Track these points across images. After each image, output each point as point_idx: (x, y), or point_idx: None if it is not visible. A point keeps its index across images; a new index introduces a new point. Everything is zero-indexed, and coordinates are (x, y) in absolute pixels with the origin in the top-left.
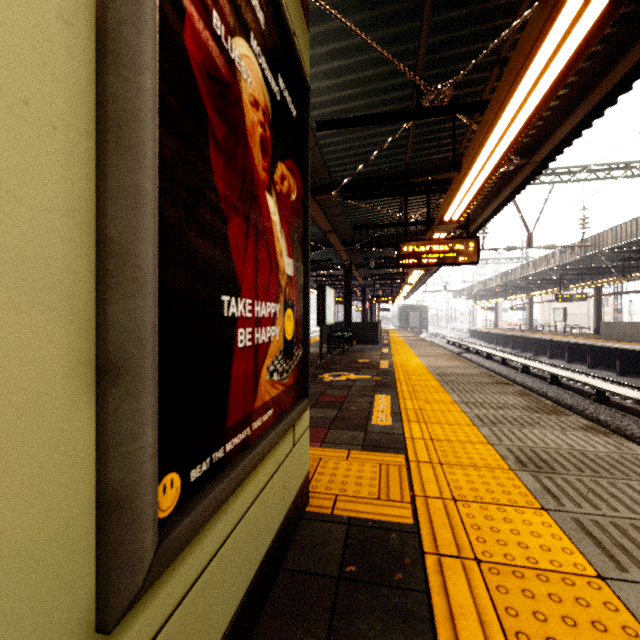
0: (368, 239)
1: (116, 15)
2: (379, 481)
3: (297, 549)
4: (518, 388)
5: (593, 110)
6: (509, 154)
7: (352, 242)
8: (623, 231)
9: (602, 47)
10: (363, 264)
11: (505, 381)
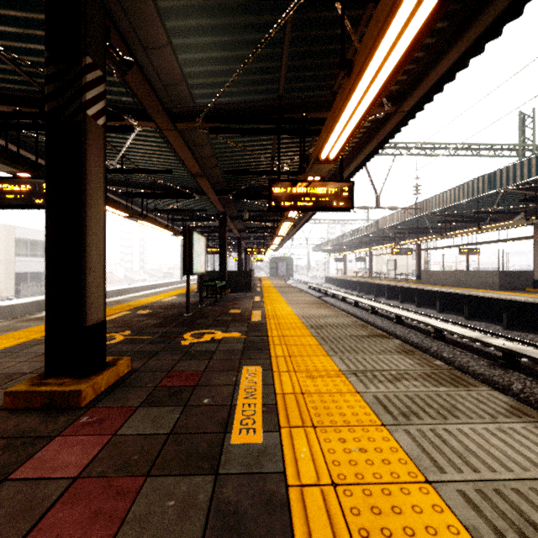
0: (241, 188)
1: None
2: None
3: None
4: (397, 342)
5: (472, 47)
6: (425, 34)
7: (225, 191)
8: (444, 198)
9: None
10: (238, 216)
11: (379, 332)
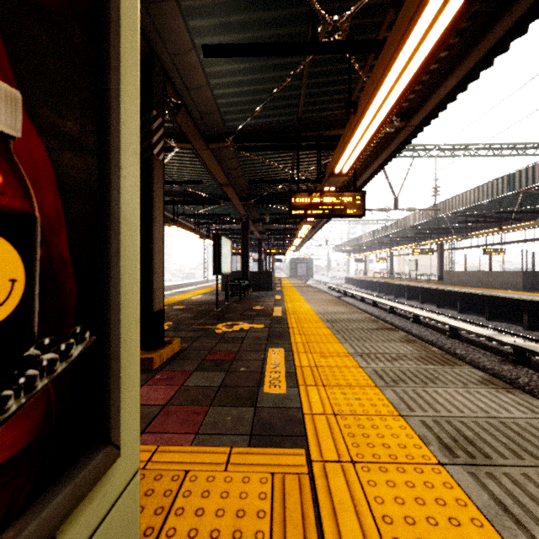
0: (263, 195)
1: None
2: (271, 519)
3: None
4: (402, 334)
5: (469, 73)
6: (411, 89)
7: (248, 197)
8: (464, 199)
9: (484, 6)
10: (259, 219)
11: (388, 326)
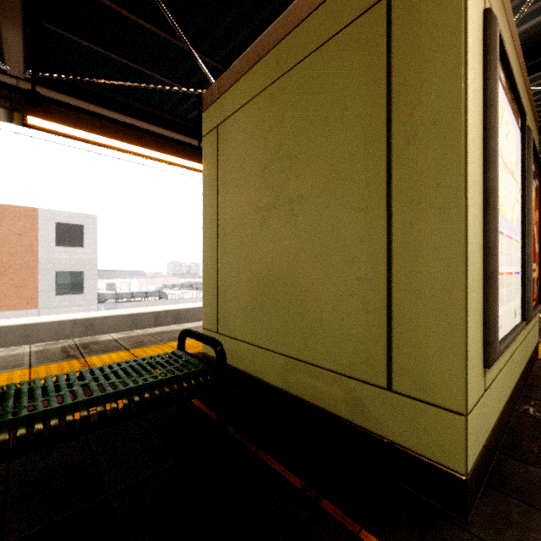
0: None
1: (528, 216)
2: None
3: (539, 364)
4: None
5: None
6: None
7: None
8: None
9: None
10: None
11: None
